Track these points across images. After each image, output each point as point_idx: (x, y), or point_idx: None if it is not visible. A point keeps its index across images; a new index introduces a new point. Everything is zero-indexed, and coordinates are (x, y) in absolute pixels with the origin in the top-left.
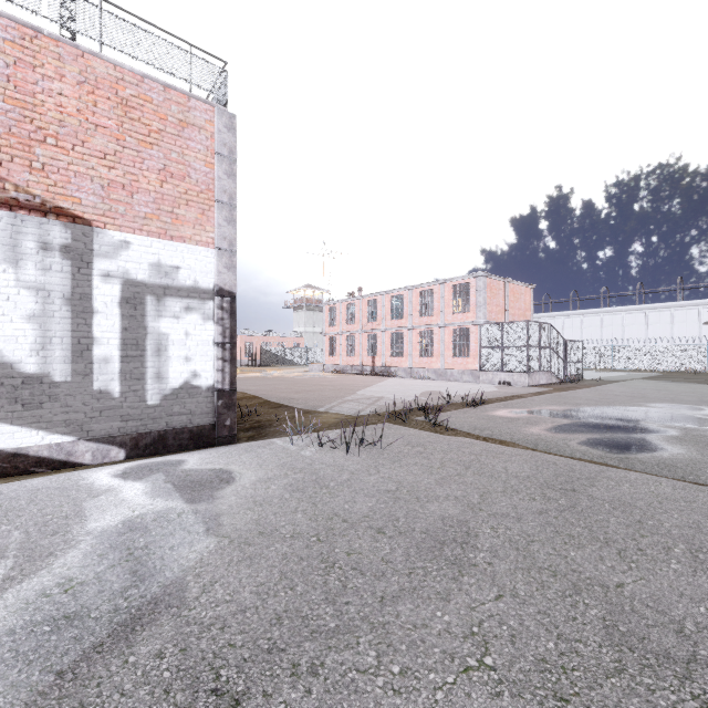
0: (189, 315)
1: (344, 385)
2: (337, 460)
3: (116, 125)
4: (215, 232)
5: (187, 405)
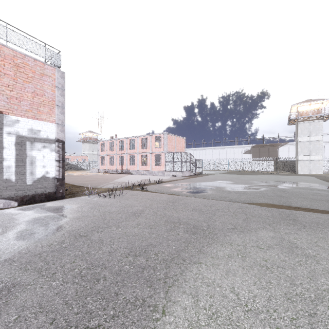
0: (45, 149)
1: (108, 178)
2: (106, 200)
3: (13, 74)
4: (55, 117)
5: (44, 184)
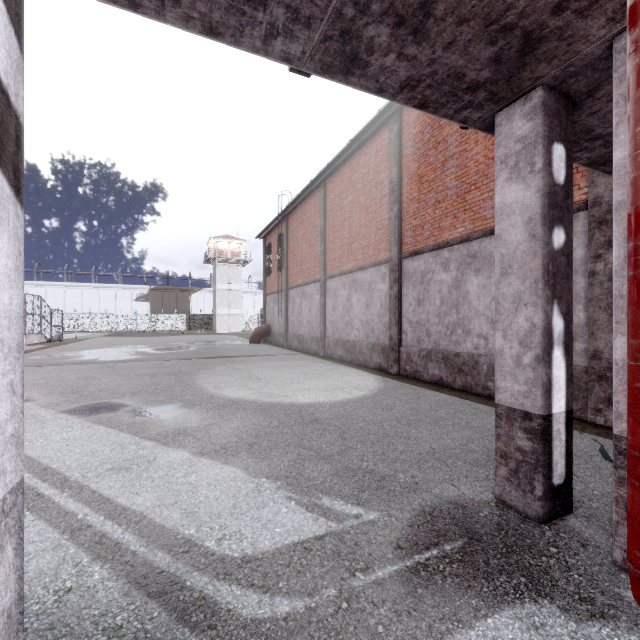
0: None
1: None
2: None
3: None
4: None
5: None
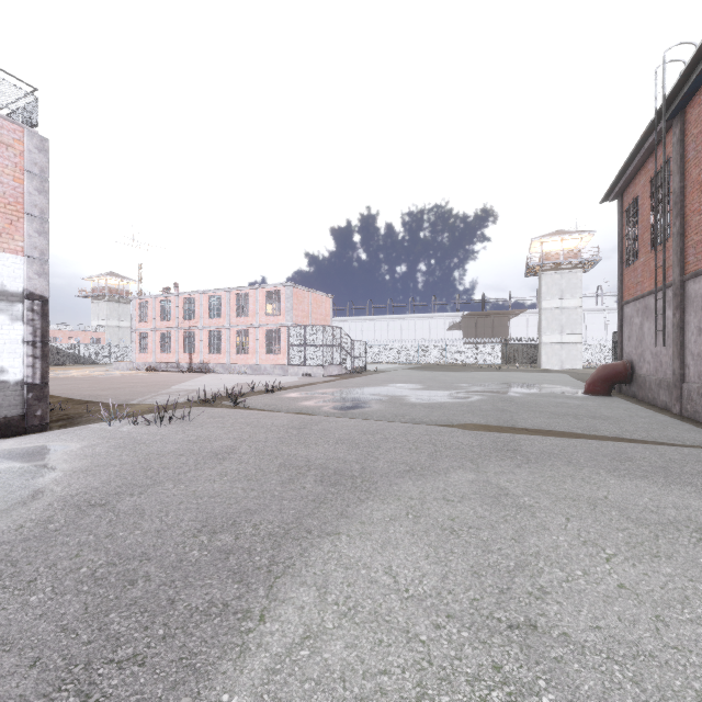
0: None
1: (158, 382)
2: (152, 431)
3: None
4: (24, 242)
5: None
